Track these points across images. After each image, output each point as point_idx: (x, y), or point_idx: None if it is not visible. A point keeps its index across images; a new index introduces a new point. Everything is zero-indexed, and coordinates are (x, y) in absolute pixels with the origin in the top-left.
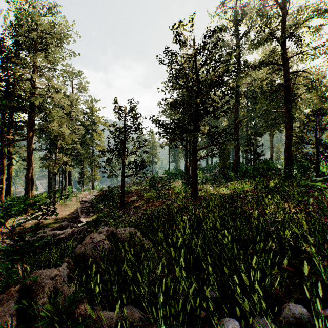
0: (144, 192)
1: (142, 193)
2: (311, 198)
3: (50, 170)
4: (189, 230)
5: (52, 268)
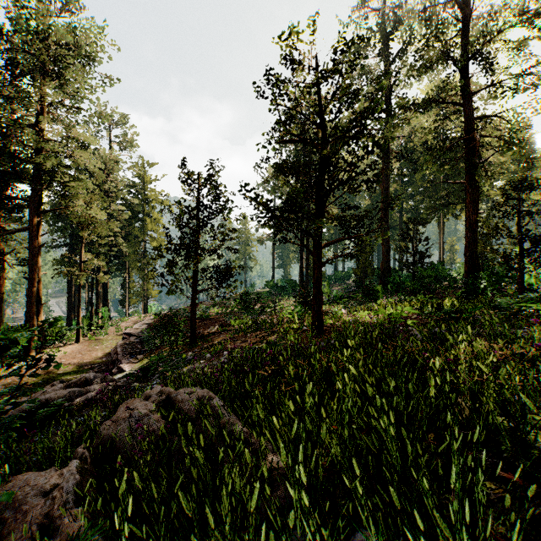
0: (231, 319)
1: (228, 320)
2: (519, 329)
3: (73, 281)
4: (313, 397)
5: (51, 469)
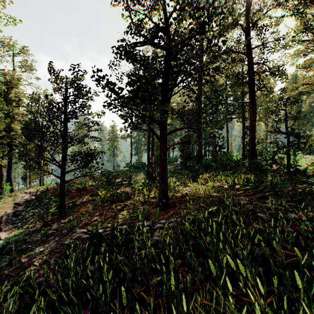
0: (99, 190)
1: (97, 191)
2: None
3: None
4: None
5: None
